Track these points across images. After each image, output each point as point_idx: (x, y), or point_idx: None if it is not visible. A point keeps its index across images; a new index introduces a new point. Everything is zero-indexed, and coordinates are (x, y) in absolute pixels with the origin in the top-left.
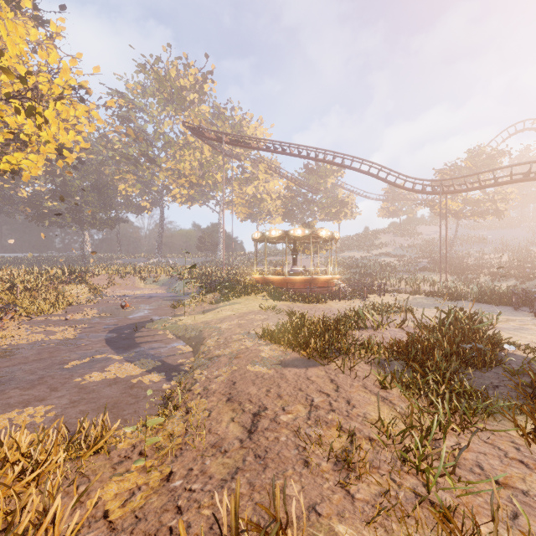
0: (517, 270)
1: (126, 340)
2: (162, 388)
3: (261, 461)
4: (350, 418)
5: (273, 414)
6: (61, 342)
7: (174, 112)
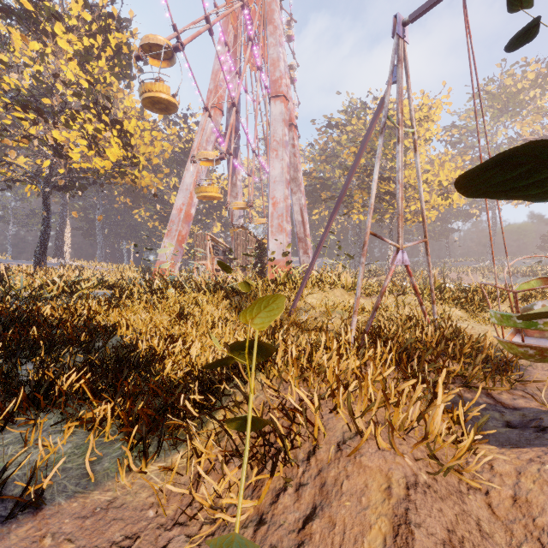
0: None
1: None
2: None
3: None
4: None
5: None
6: None
7: (509, 118)
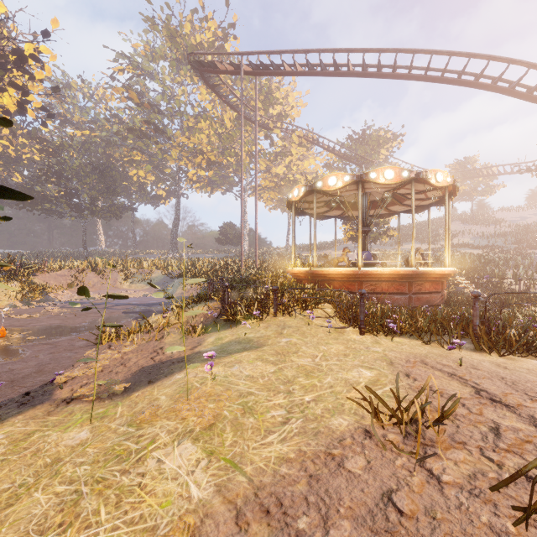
0: None
1: None
2: None
3: None
4: None
5: None
6: None
7: (190, 78)
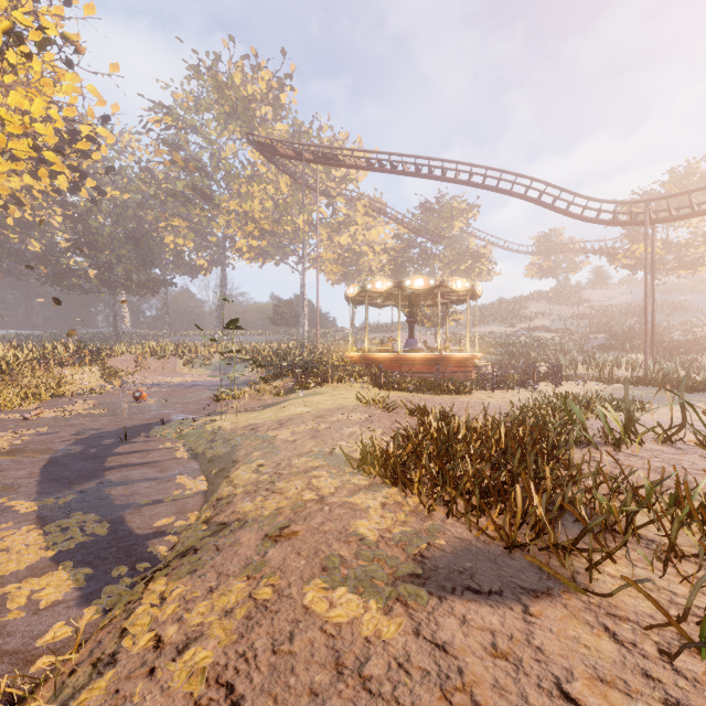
0: None
1: (88, 461)
2: (37, 641)
3: None
4: None
5: None
6: None
7: (239, 133)
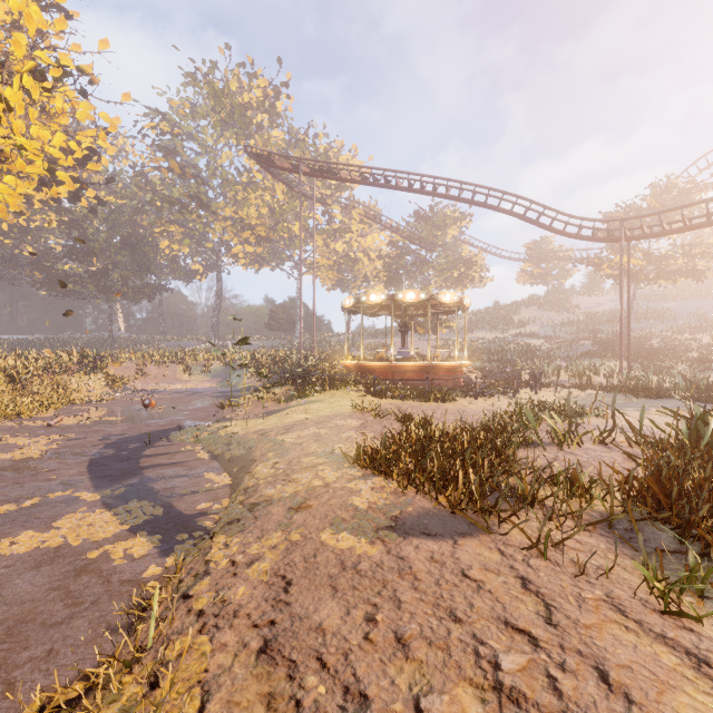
0: None
1: (125, 462)
2: (142, 575)
3: None
4: None
5: None
6: (12, 466)
7: (236, 140)
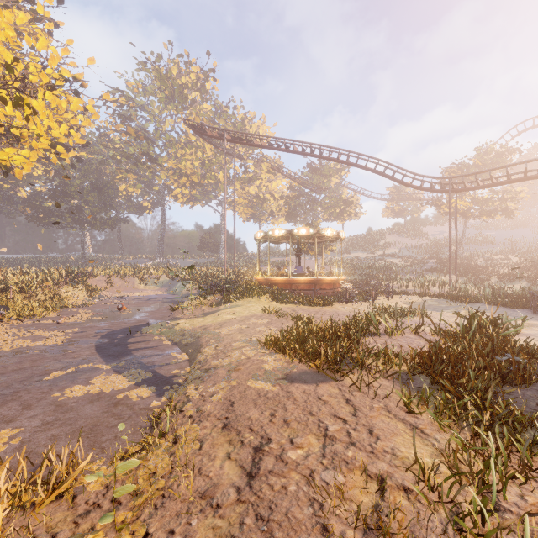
0: (529, 271)
1: (118, 346)
2: (150, 405)
3: (264, 525)
4: (375, 455)
5: (279, 449)
6: (47, 349)
7: (176, 111)
